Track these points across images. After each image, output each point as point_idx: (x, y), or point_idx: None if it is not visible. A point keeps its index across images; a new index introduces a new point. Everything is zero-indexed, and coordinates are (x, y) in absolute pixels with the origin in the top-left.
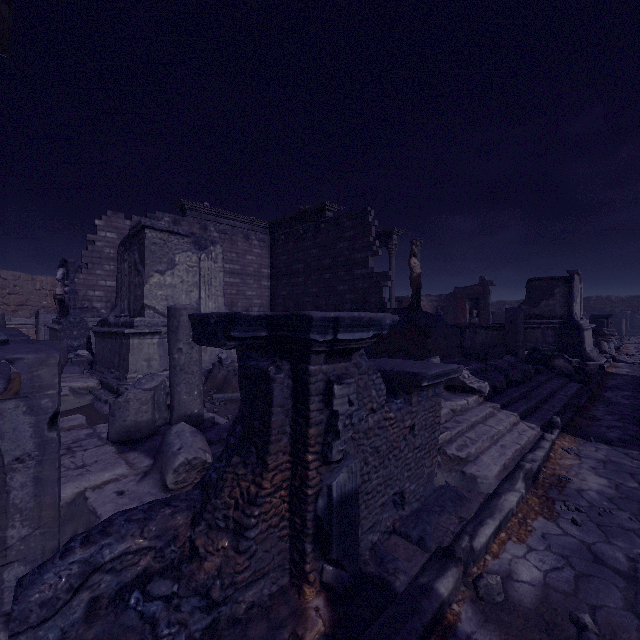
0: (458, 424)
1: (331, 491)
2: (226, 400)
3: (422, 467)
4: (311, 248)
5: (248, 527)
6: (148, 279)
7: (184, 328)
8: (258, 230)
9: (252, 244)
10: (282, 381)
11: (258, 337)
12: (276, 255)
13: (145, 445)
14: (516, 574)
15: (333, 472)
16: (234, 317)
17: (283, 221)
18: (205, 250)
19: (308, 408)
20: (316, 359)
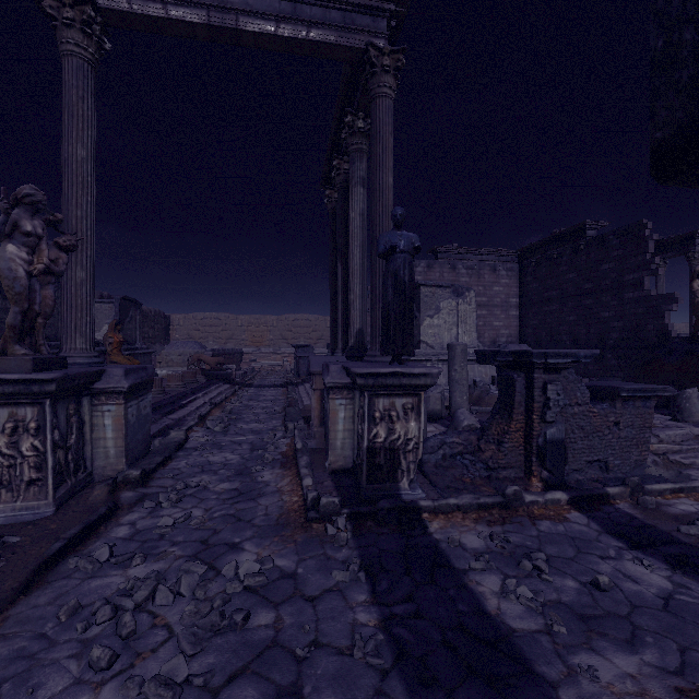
0: (697, 444)
1: (546, 435)
2: (480, 412)
3: (628, 453)
4: (567, 273)
5: (504, 442)
6: (422, 322)
7: (458, 357)
8: (505, 260)
9: (499, 275)
10: (520, 381)
11: (508, 361)
12: (525, 283)
13: (439, 422)
14: (675, 506)
15: (548, 427)
16: (498, 352)
17: (533, 247)
18: (461, 296)
19: (533, 394)
20: (537, 371)
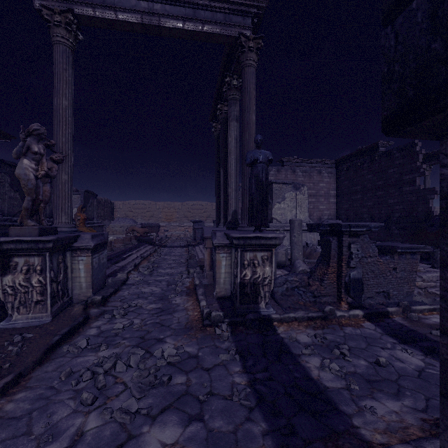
0: None
1: (350, 275)
2: (310, 262)
3: (402, 287)
4: (366, 174)
5: (324, 280)
6: (274, 206)
7: (296, 228)
8: (327, 166)
9: (323, 176)
10: (334, 242)
11: (327, 230)
12: (340, 181)
13: (284, 268)
14: (430, 319)
15: (351, 271)
16: (320, 224)
17: (345, 158)
18: (298, 190)
19: (342, 250)
20: (345, 236)
